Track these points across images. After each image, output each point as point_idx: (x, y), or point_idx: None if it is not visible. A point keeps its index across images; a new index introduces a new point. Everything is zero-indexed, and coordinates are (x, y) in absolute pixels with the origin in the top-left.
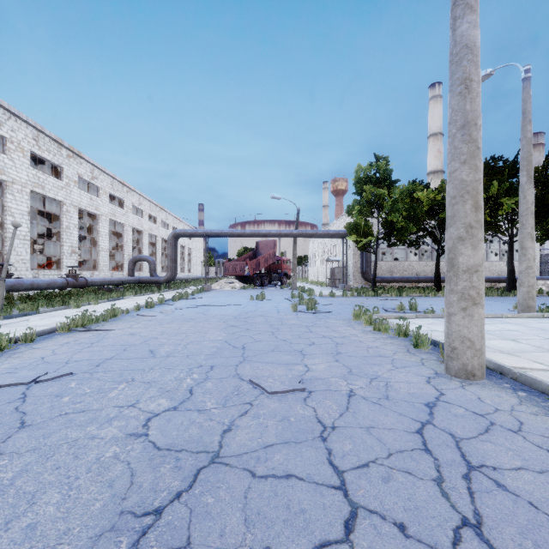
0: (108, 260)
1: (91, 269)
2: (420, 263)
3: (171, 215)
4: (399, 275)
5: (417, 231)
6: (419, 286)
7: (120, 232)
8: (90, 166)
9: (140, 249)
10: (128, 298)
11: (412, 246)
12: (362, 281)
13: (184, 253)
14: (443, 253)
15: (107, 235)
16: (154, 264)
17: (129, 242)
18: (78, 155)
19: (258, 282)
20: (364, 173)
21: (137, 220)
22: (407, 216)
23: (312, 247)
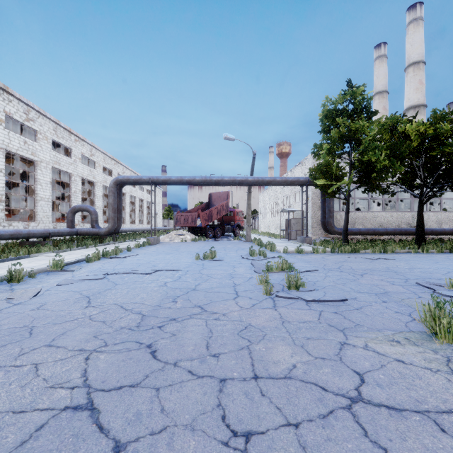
0: (50, 210)
1: (29, 220)
2: (384, 214)
3: (129, 170)
4: (361, 227)
5: (393, 175)
6: (383, 238)
7: (67, 182)
8: (24, 106)
9: (93, 200)
10: (39, 255)
11: (384, 193)
12: (322, 233)
13: (143, 206)
14: (428, 200)
15: (49, 184)
16: (96, 214)
17: (77, 192)
18: (5, 90)
19: (211, 234)
20: (335, 104)
21: (88, 171)
22: (390, 154)
23: (263, 200)
